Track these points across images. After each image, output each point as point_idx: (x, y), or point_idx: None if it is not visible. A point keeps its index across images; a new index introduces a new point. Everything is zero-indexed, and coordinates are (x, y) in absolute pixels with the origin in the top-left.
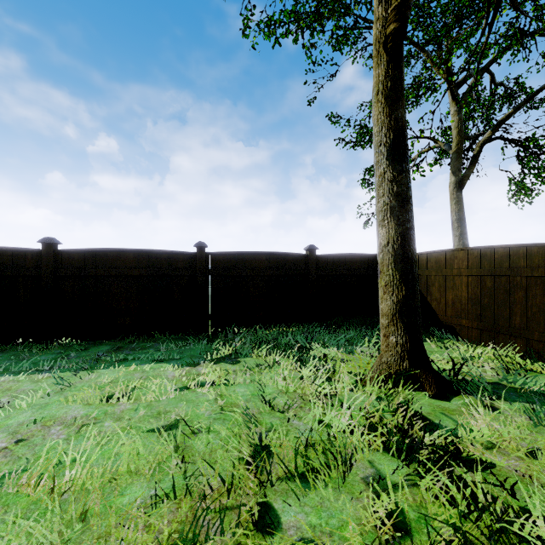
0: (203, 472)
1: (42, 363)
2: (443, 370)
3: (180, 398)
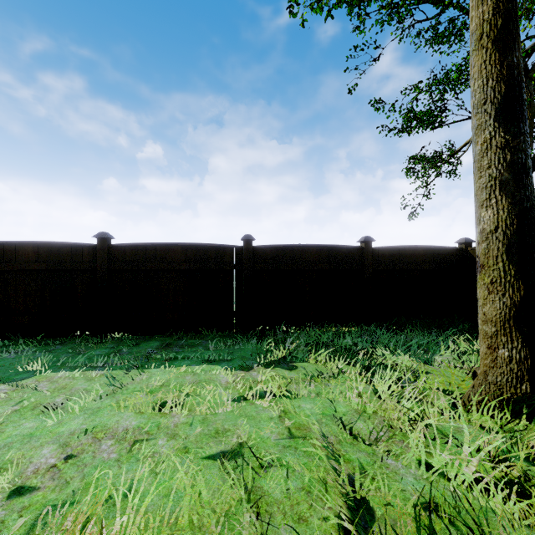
0: None
1: (96, 358)
2: None
3: (238, 411)
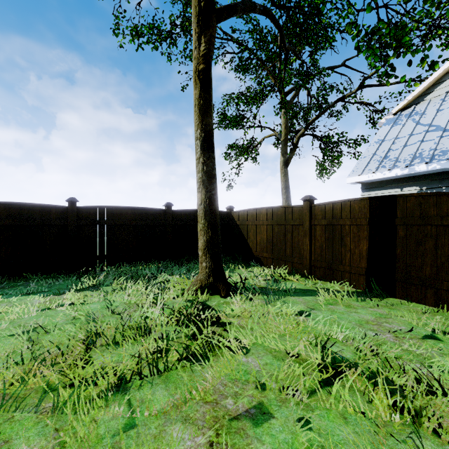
0: (44, 345)
1: None
2: (237, 282)
3: (41, 315)
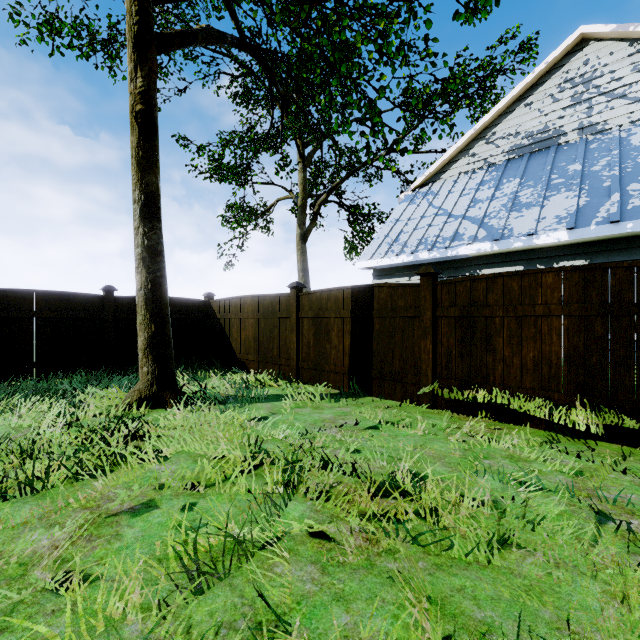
0: None
1: None
2: (196, 391)
3: None
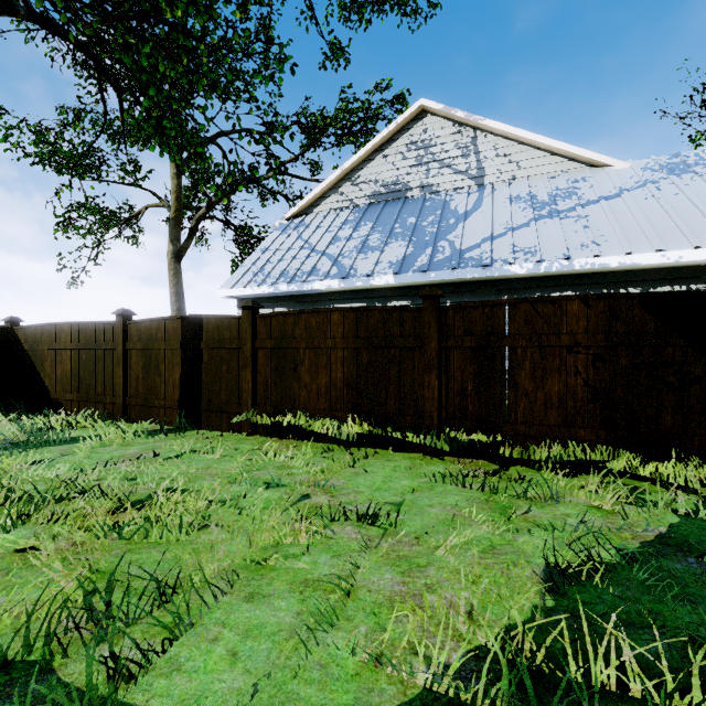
0: None
1: None
2: None
3: None
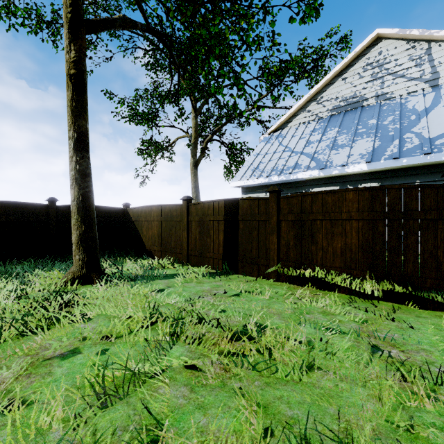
0: None
1: None
2: (115, 272)
3: None
